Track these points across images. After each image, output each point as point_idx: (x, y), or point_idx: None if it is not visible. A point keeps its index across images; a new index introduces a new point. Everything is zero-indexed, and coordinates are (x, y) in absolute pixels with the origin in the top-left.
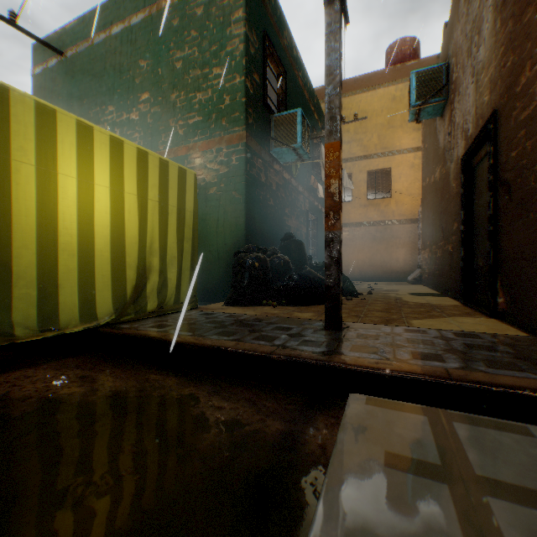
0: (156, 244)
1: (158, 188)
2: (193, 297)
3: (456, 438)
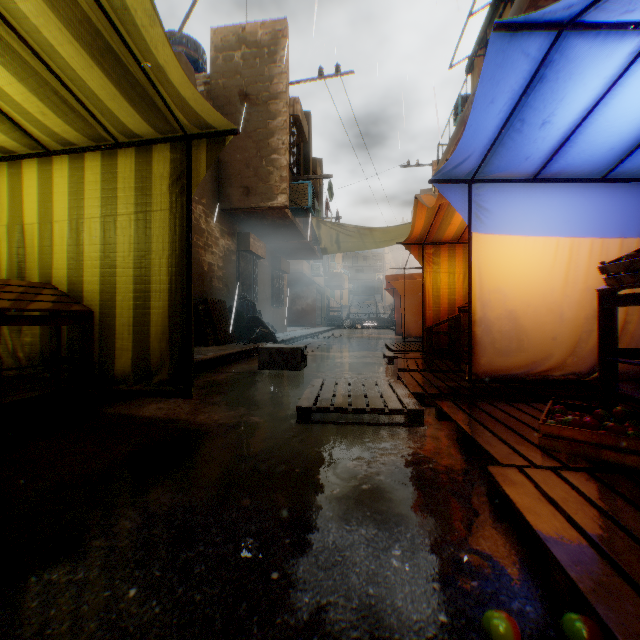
0: None
1: None
2: None
3: (273, 345)
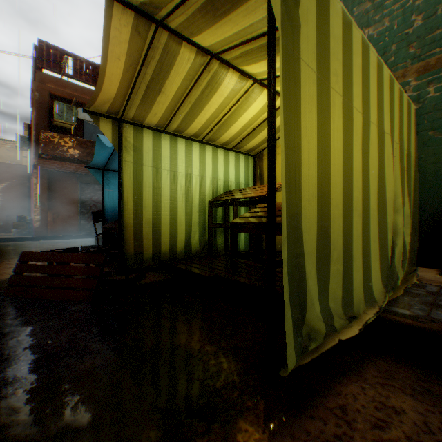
0: (398, 199)
1: (397, 127)
2: (412, 265)
3: None
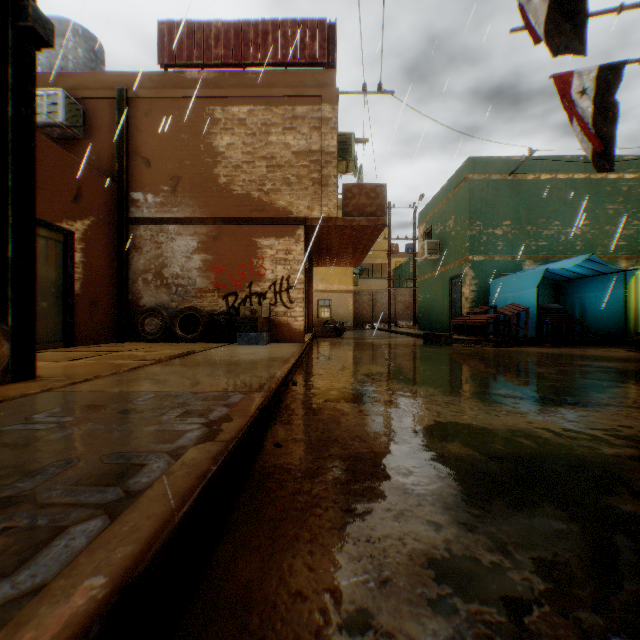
0: None
1: None
2: None
3: None
